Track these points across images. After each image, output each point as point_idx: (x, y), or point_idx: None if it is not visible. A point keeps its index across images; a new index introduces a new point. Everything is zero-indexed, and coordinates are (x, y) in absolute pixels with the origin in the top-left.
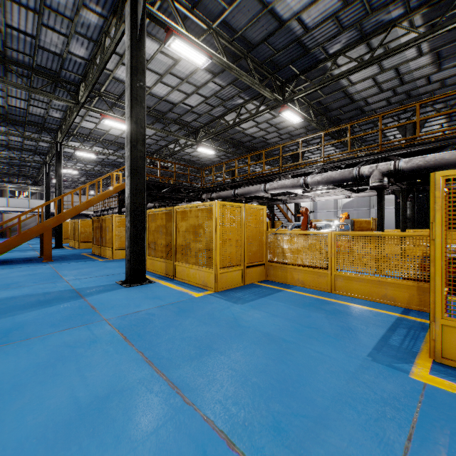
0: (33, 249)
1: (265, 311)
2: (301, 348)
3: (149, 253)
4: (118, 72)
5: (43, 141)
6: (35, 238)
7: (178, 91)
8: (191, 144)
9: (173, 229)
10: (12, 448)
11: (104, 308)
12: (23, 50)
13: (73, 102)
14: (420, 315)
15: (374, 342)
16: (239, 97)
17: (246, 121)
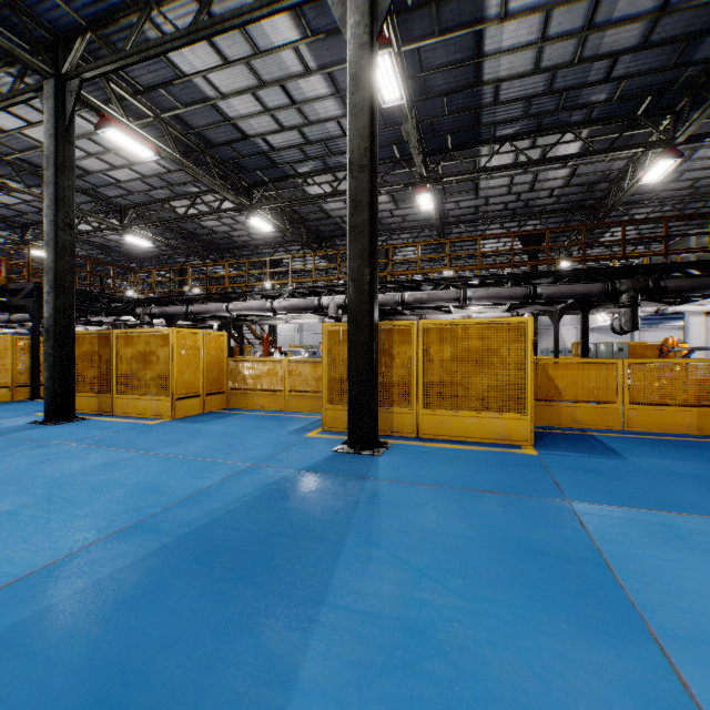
0: None
1: (224, 425)
2: (247, 435)
3: None
4: None
5: None
6: None
7: (98, 160)
8: (112, 227)
9: (112, 356)
10: (71, 476)
11: (47, 438)
12: None
13: None
14: None
15: (296, 428)
16: (194, 186)
17: (203, 217)
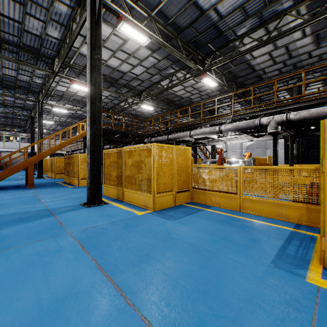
0: (21, 179)
1: (191, 226)
2: (218, 256)
3: (105, 182)
4: (83, 49)
5: (29, 100)
6: (24, 170)
7: (127, 63)
8: (136, 102)
9: (122, 164)
10: None
11: (69, 224)
12: (12, 32)
13: (50, 71)
14: (308, 230)
15: (275, 251)
16: (171, 68)
17: (176, 85)
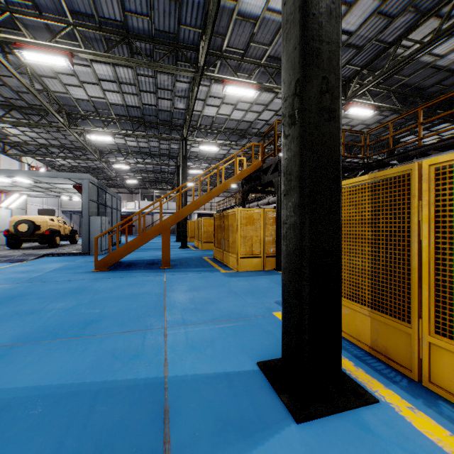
0: None
1: None
2: None
3: None
4: None
5: (172, 139)
6: (172, 236)
7: None
8: None
9: (416, 229)
10: None
11: None
12: (140, 10)
13: (193, 70)
14: None
15: None
16: None
17: None
